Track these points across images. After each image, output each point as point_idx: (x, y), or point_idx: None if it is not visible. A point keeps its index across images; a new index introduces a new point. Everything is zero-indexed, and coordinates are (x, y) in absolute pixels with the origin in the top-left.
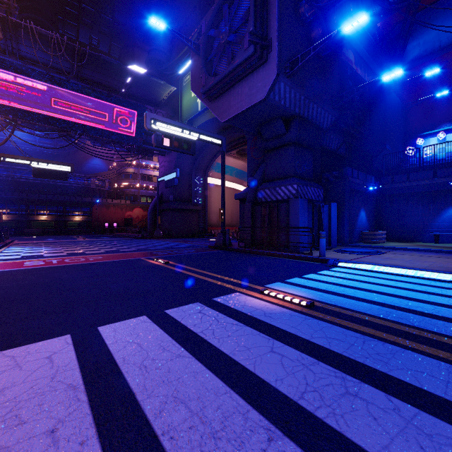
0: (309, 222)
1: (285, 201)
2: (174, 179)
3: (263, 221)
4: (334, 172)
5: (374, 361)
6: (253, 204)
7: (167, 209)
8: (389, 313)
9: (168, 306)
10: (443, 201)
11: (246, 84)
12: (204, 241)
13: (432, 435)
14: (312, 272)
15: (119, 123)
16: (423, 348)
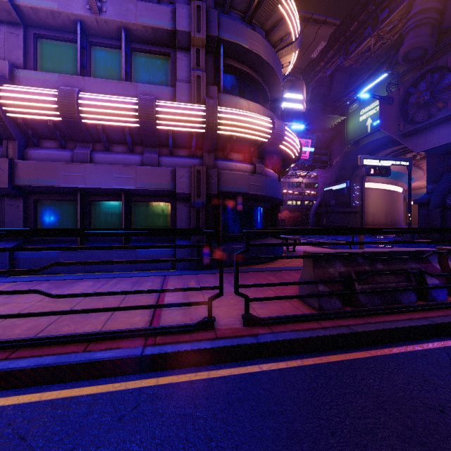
0: None
1: None
2: (343, 189)
3: None
4: None
5: None
6: (442, 209)
7: (329, 212)
8: None
9: None
10: None
11: (444, 127)
12: (376, 238)
13: None
14: None
15: None
16: None
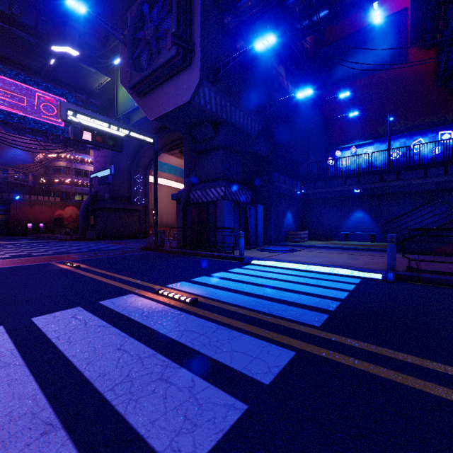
0: (236, 223)
1: (214, 203)
2: (107, 176)
3: (193, 222)
4: (264, 177)
5: (208, 348)
6: (185, 205)
7: (102, 208)
8: (259, 303)
9: (40, 313)
10: (351, 205)
11: (172, 84)
12: (140, 243)
13: (203, 404)
14: (223, 271)
15: (40, 109)
16: (260, 332)
